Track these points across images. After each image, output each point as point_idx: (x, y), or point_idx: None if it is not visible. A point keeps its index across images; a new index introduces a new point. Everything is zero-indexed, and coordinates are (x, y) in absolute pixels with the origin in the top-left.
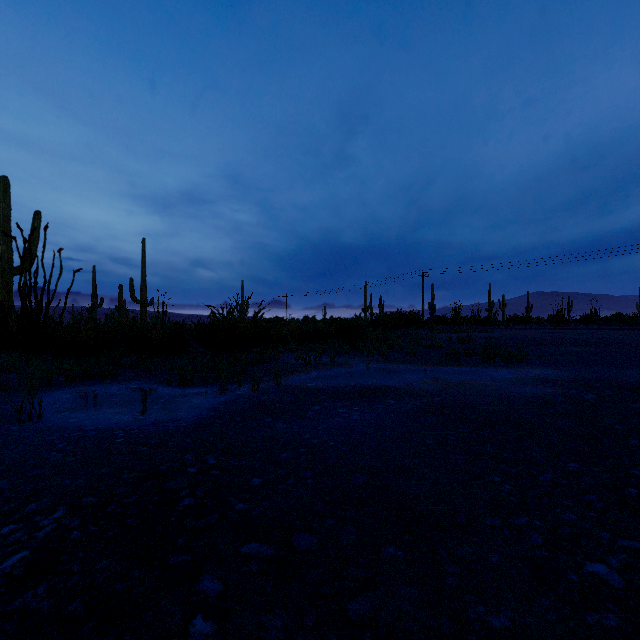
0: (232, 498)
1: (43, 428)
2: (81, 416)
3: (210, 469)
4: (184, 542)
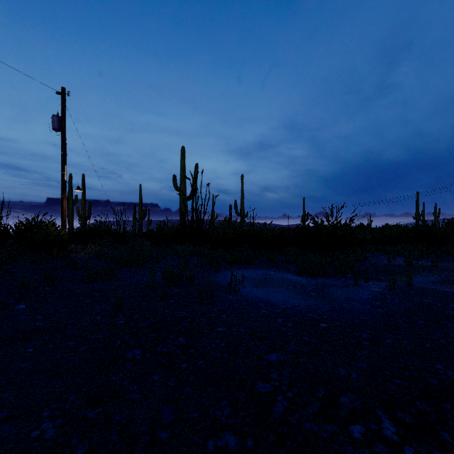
0: None
1: (248, 300)
2: (263, 294)
3: None
4: None
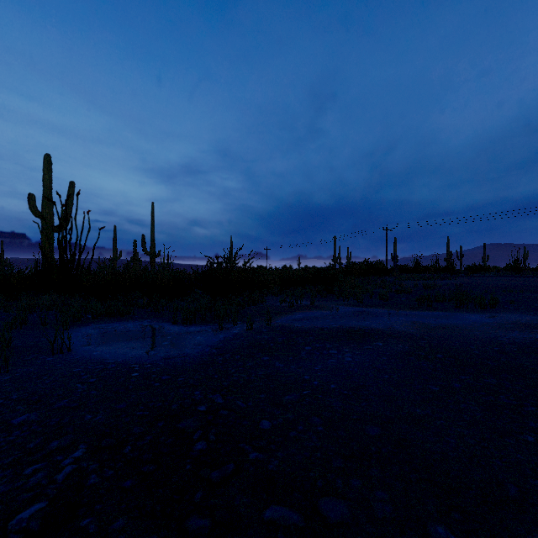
0: (244, 444)
1: (72, 360)
2: (103, 350)
3: (218, 409)
4: (201, 498)
